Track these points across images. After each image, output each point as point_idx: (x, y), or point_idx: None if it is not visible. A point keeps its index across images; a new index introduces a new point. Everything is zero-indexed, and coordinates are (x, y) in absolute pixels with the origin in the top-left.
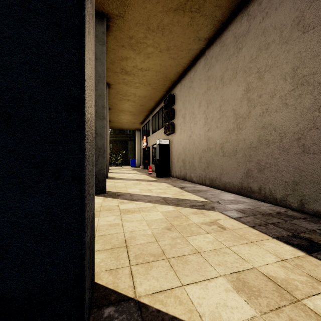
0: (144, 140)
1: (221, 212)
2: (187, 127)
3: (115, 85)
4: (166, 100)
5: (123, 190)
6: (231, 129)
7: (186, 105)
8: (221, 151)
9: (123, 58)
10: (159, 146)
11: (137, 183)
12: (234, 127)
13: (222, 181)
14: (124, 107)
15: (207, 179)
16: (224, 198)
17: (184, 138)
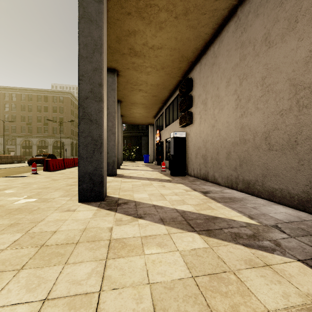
0: (157, 135)
1: (307, 264)
2: (209, 114)
3: (124, 71)
4: (182, 86)
5: (127, 196)
6: (286, 109)
7: (207, 88)
8: (265, 143)
9: (131, 33)
10: (173, 139)
11: (147, 183)
12: (291, 106)
13: (268, 187)
14: (136, 99)
15: (240, 182)
16: (282, 218)
17: (204, 128)
